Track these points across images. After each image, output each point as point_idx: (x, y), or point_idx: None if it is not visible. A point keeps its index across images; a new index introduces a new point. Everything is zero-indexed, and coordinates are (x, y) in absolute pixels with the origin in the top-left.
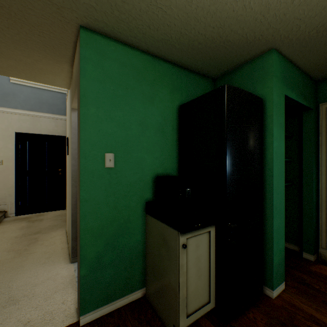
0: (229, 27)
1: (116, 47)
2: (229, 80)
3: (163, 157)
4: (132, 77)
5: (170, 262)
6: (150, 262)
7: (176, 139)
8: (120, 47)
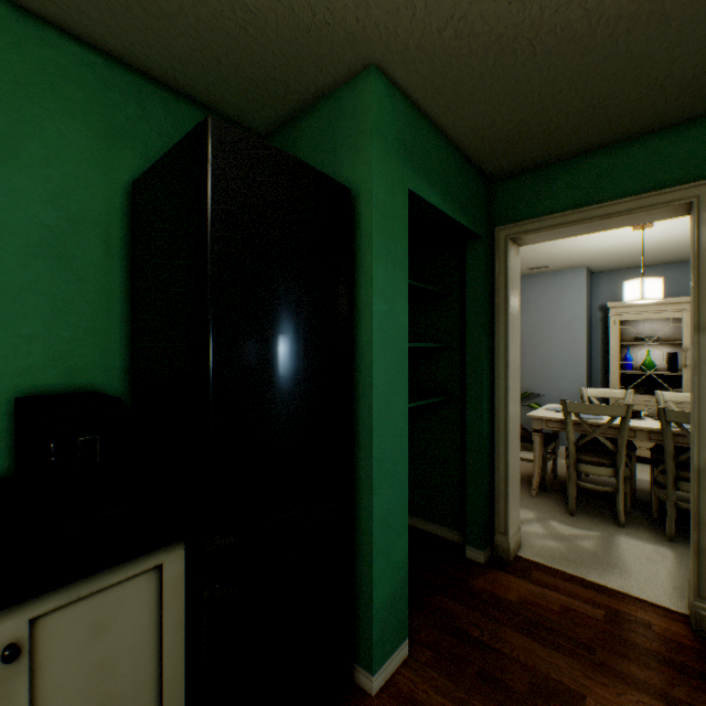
0: None
1: None
2: (291, 140)
3: (64, 334)
4: None
5: None
6: None
7: (123, 282)
8: None
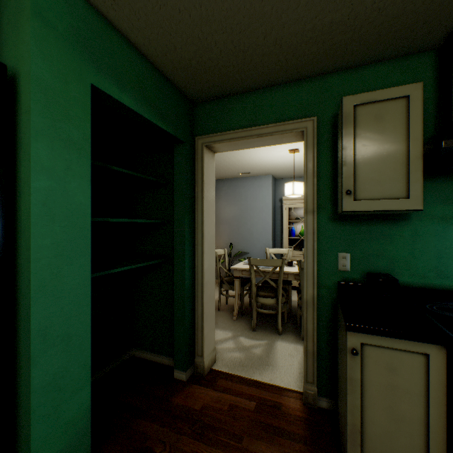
0: None
1: None
2: None
3: None
4: None
5: None
6: None
7: None
8: None
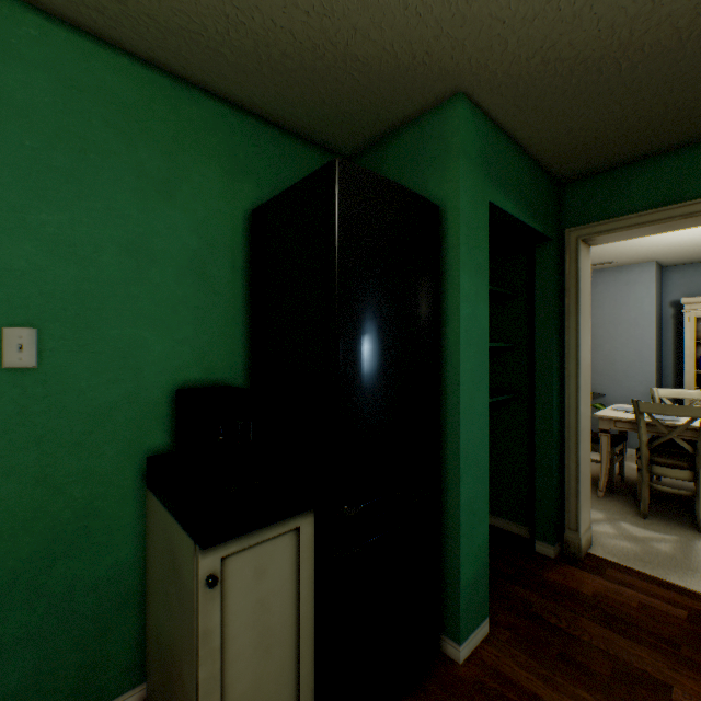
0: (346, 19)
1: (46, 32)
2: (376, 161)
3: (204, 338)
4: (103, 124)
5: (183, 625)
6: (154, 617)
7: (244, 293)
8: (62, 34)
